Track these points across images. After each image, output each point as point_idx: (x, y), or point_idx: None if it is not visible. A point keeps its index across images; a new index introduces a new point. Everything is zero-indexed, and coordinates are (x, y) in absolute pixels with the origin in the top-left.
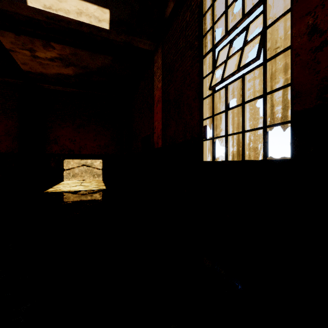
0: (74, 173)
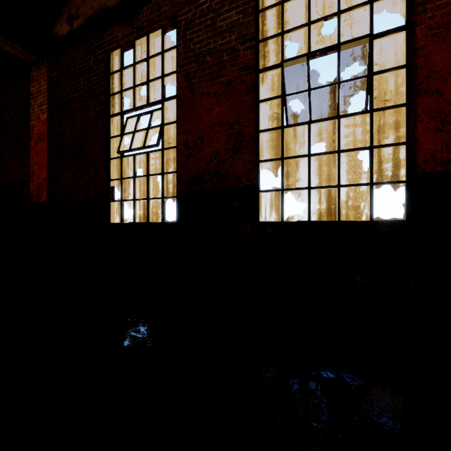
0: None
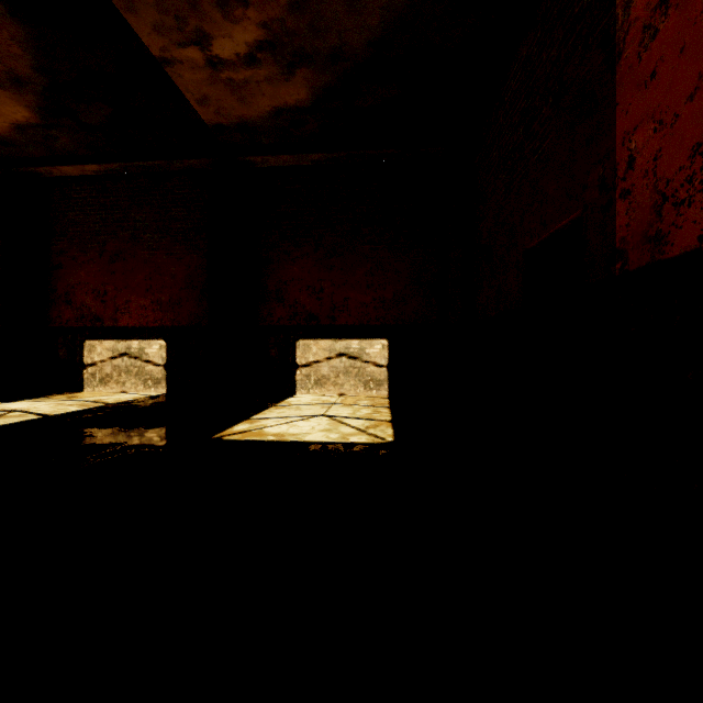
0: (318, 375)
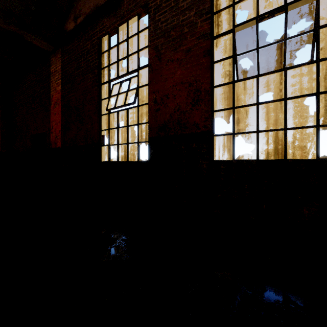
0: None
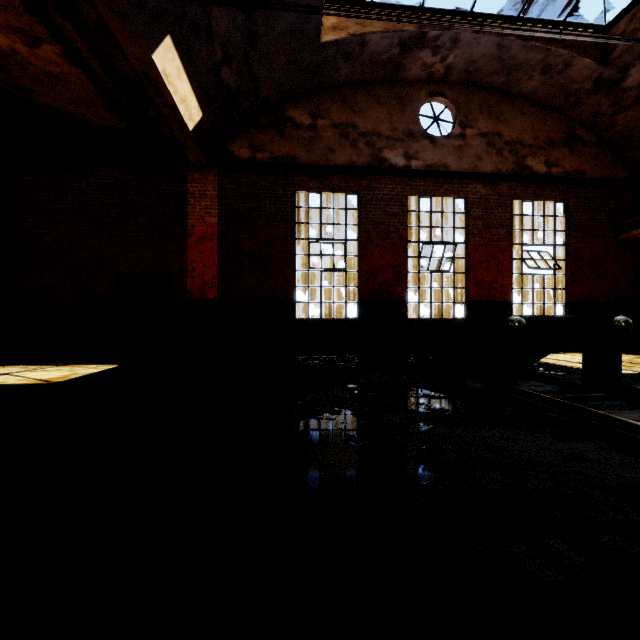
0: None
